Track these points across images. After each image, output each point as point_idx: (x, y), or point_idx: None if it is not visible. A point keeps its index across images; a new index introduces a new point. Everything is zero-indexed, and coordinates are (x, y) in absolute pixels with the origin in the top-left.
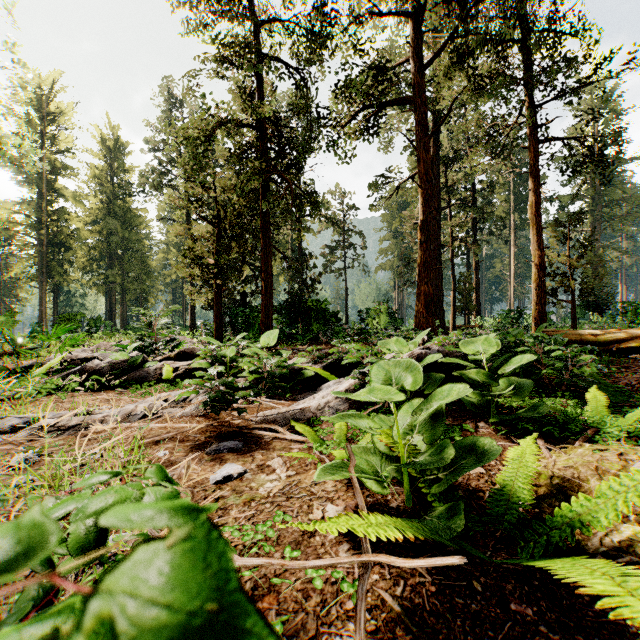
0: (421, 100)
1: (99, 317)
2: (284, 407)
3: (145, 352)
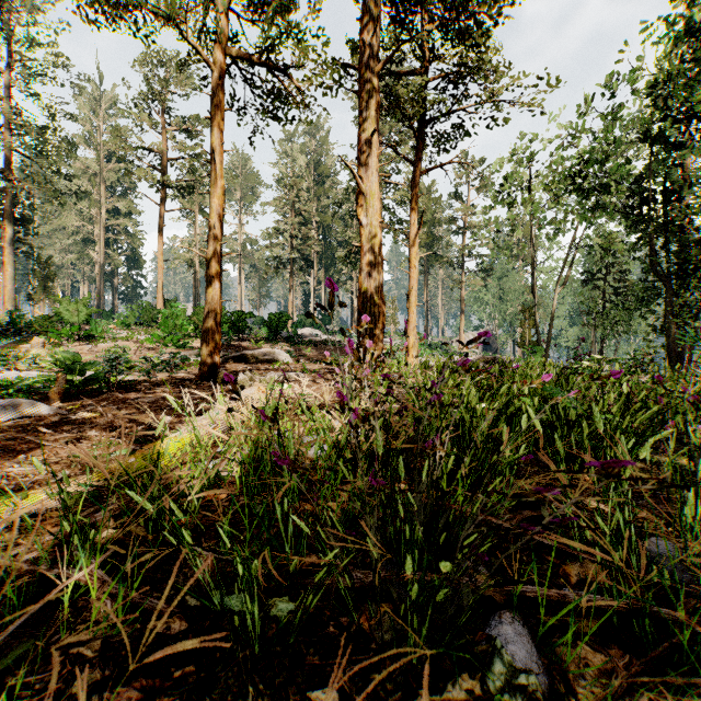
0: None
1: None
2: None
3: None
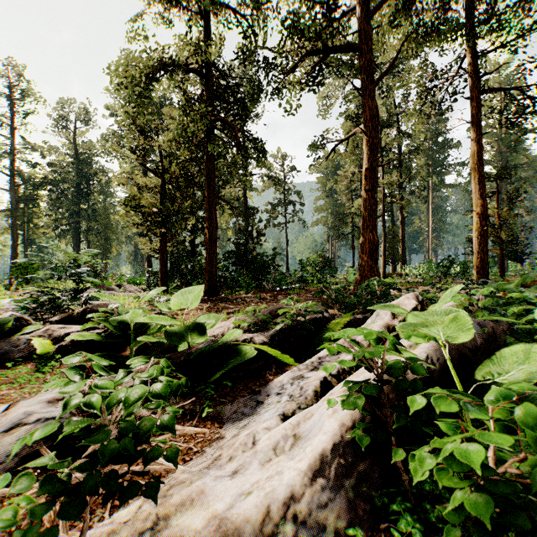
0: (365, 47)
1: (62, 266)
2: (181, 479)
3: (46, 308)
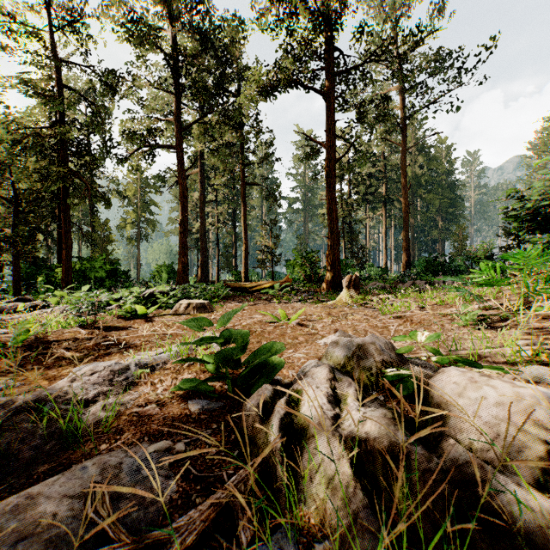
0: (181, 149)
1: None
2: None
3: None
